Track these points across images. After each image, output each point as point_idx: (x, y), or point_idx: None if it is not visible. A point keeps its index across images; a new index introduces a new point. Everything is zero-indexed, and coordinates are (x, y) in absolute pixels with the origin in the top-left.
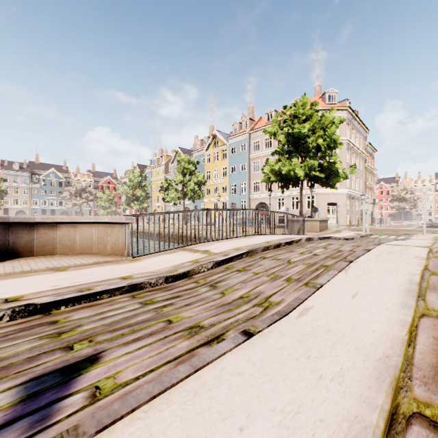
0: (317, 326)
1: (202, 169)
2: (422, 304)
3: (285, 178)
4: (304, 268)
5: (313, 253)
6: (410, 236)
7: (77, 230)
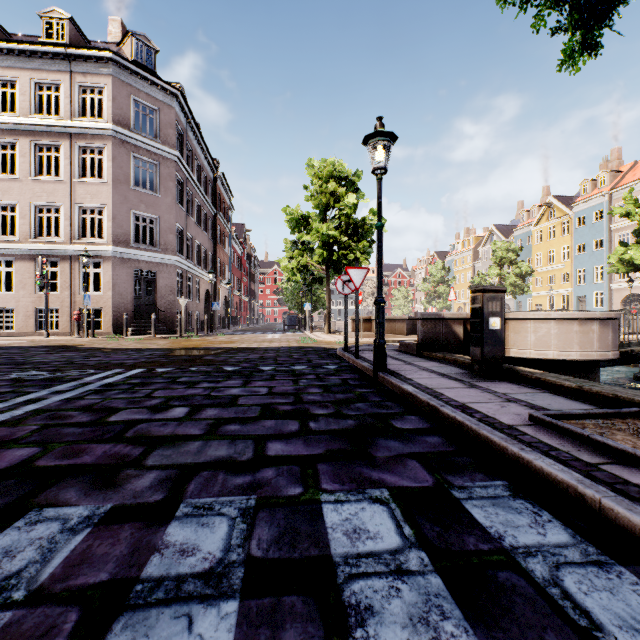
0: None
1: (528, 251)
2: None
3: None
4: None
5: None
6: None
7: None
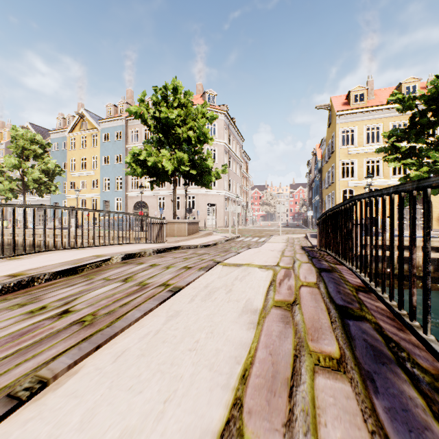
0: None
1: (64, 156)
2: None
3: (154, 172)
4: None
5: (70, 305)
6: (269, 238)
7: None
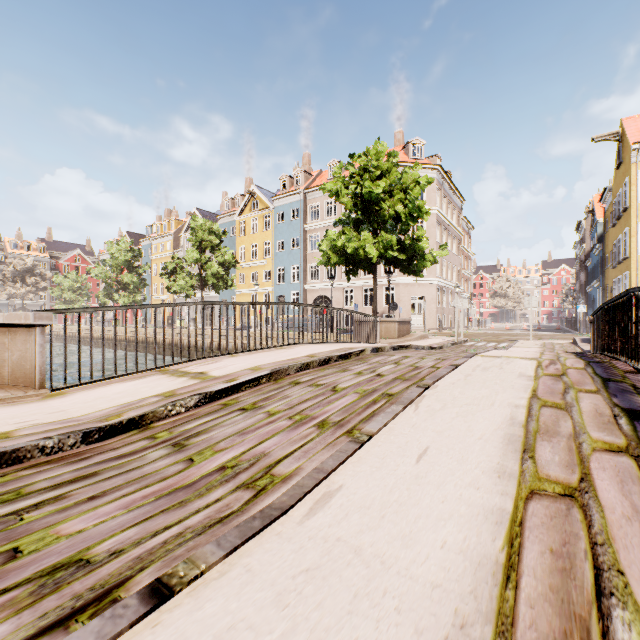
0: (336, 540)
1: (233, 243)
2: (530, 467)
3: (351, 260)
4: (356, 400)
5: (377, 373)
6: (514, 343)
7: None
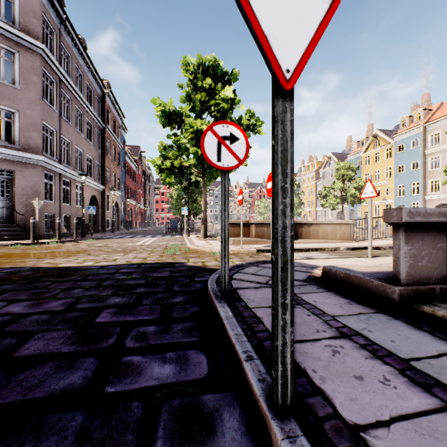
0: None
1: (358, 172)
2: None
3: None
4: None
5: None
6: None
7: (320, 227)
